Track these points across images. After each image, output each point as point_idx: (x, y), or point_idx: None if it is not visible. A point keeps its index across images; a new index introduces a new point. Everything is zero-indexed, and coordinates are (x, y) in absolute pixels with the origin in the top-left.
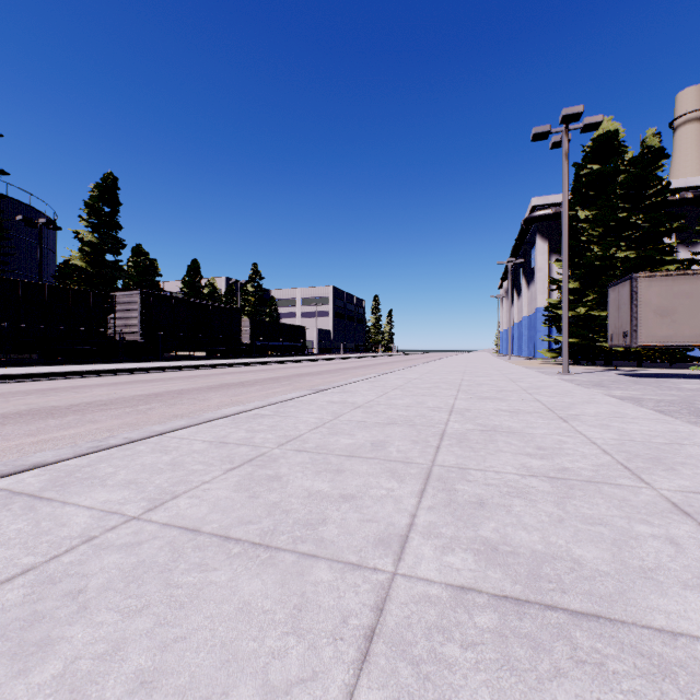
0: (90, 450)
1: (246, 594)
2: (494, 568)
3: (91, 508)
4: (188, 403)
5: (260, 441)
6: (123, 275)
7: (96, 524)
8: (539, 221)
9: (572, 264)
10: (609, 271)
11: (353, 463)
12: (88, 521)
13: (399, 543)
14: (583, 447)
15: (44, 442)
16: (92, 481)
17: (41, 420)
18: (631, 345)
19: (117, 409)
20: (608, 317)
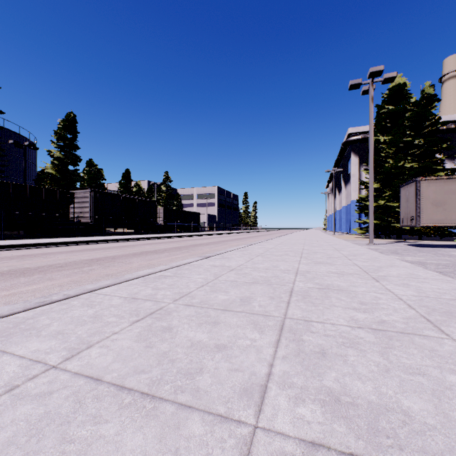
0: (36, 304)
1: (128, 450)
2: (339, 420)
3: (22, 357)
4: (118, 265)
5: (161, 297)
6: (79, 179)
7: (22, 373)
8: (353, 143)
9: (375, 171)
10: (400, 176)
11: (227, 316)
12: (16, 370)
13: (260, 393)
14: (393, 303)
15: (13, 295)
16: (30, 332)
17: (15, 278)
18: (416, 225)
19: (69, 270)
20: (400, 207)
